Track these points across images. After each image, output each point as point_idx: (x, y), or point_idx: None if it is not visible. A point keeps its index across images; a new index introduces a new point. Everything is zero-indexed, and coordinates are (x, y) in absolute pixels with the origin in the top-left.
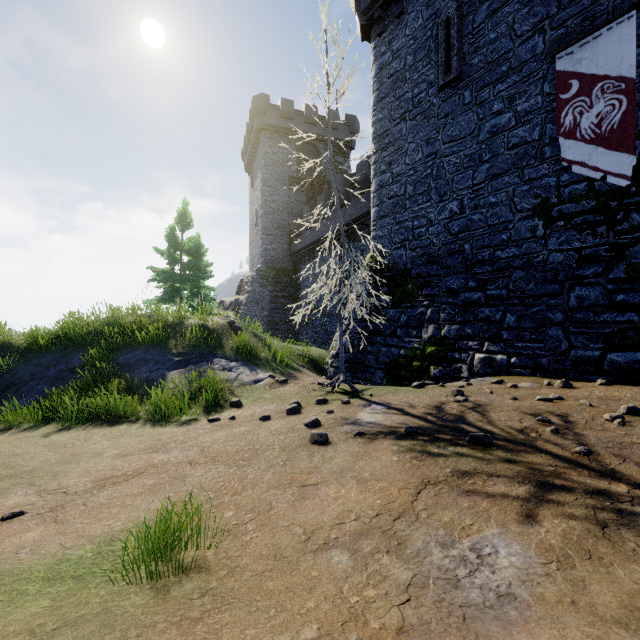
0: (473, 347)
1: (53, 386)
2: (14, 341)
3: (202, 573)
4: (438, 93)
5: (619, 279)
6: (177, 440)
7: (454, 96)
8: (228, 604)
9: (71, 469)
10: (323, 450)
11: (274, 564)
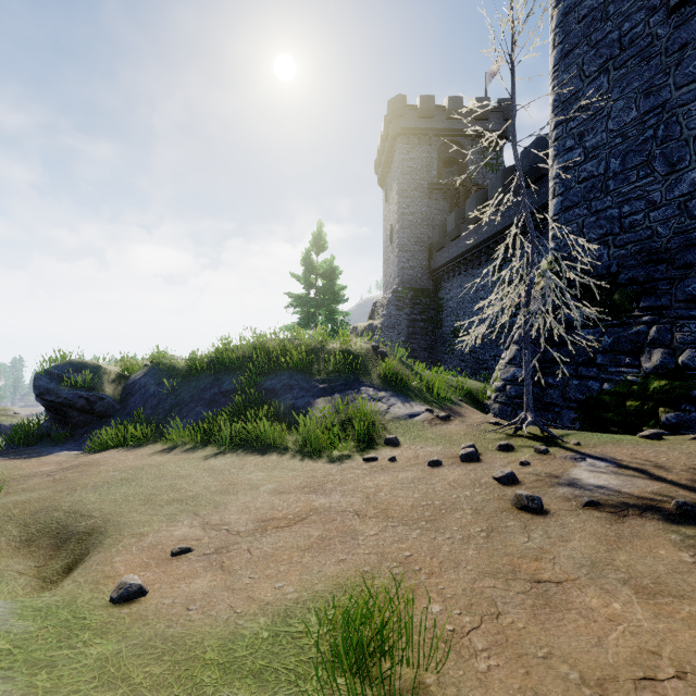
0: None
1: (208, 409)
2: (177, 364)
3: None
4: (667, 18)
5: None
6: (334, 480)
7: None
8: None
9: (230, 501)
10: (541, 522)
11: None
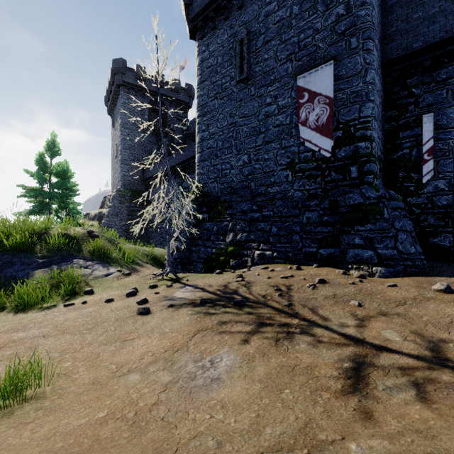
0: (254, 247)
1: None
2: None
3: (40, 400)
4: (236, 85)
5: (325, 208)
6: (36, 321)
7: (245, 89)
8: (54, 412)
9: None
10: (144, 318)
11: (91, 387)
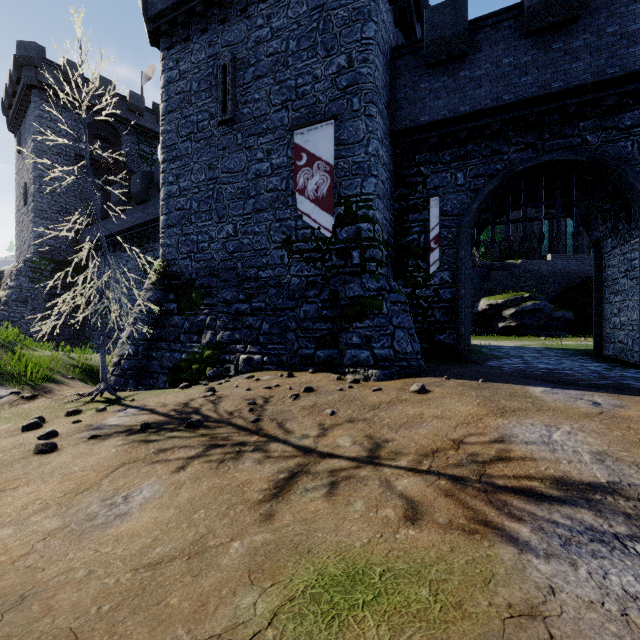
0: (240, 350)
1: None
2: None
3: None
4: (218, 126)
5: (325, 300)
6: None
7: (230, 134)
8: None
9: None
10: (45, 457)
11: None
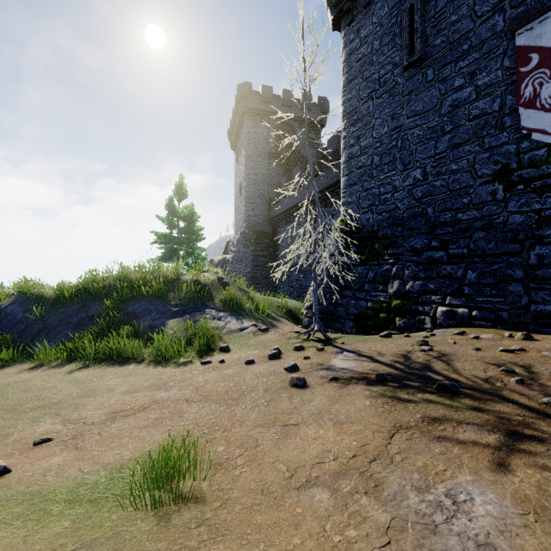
0: (436, 301)
1: (75, 331)
2: (45, 293)
3: (198, 503)
4: (402, 73)
5: None
6: (175, 379)
7: (417, 75)
8: (222, 535)
9: (89, 402)
10: (302, 393)
11: (262, 499)
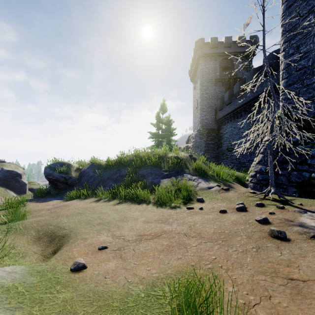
0: None
1: (115, 183)
2: (101, 163)
3: None
4: None
5: None
6: (173, 217)
7: None
8: None
9: (125, 225)
10: (287, 245)
11: None
